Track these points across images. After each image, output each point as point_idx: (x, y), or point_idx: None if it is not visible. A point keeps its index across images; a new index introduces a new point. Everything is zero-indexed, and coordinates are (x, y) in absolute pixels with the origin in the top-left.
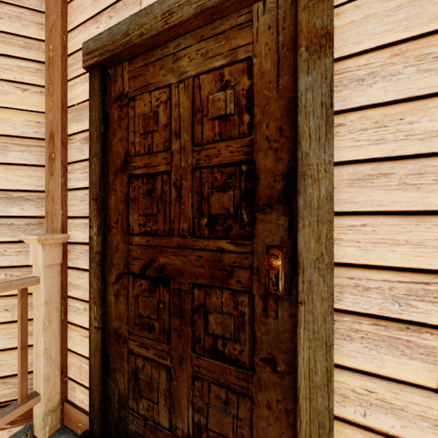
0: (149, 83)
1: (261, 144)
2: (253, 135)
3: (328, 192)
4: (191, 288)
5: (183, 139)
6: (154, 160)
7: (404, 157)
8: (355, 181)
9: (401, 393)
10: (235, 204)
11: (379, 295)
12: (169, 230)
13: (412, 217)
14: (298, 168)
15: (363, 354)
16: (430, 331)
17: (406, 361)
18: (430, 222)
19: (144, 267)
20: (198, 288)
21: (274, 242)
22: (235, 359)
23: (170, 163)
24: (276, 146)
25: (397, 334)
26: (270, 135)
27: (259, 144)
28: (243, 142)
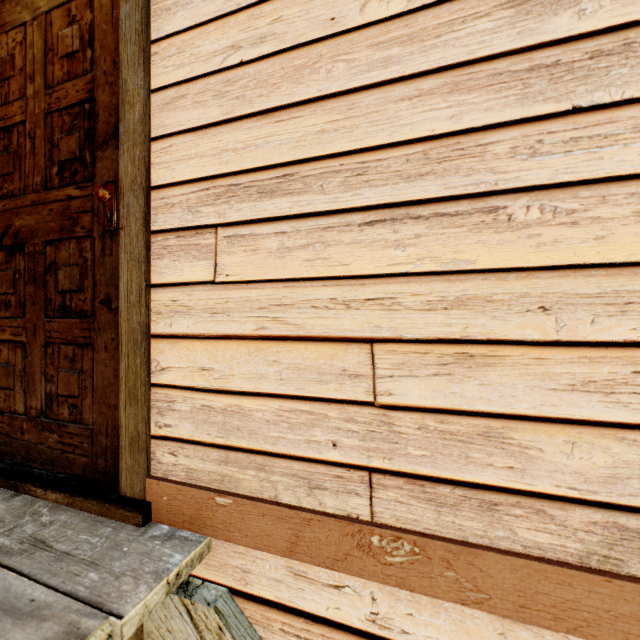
0: (6, 23)
1: (101, 79)
2: (95, 71)
3: (140, 116)
4: (45, 247)
5: (37, 84)
6: (11, 111)
7: (195, 79)
8: (165, 105)
9: (193, 294)
10: (80, 146)
11: (180, 209)
12: (25, 188)
13: (200, 132)
14: (120, 96)
15: (171, 268)
16: (210, 231)
17: (196, 263)
18: (210, 134)
19: (1, 237)
20: (50, 245)
21: (110, 179)
22: (81, 310)
23: (26, 112)
24: (111, 81)
25: (191, 241)
26: (108, 70)
27: (99, 80)
28: (87, 80)
